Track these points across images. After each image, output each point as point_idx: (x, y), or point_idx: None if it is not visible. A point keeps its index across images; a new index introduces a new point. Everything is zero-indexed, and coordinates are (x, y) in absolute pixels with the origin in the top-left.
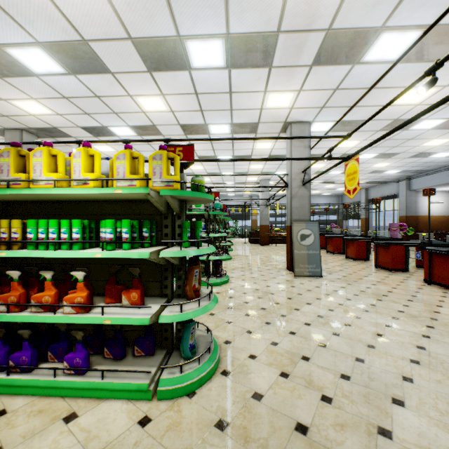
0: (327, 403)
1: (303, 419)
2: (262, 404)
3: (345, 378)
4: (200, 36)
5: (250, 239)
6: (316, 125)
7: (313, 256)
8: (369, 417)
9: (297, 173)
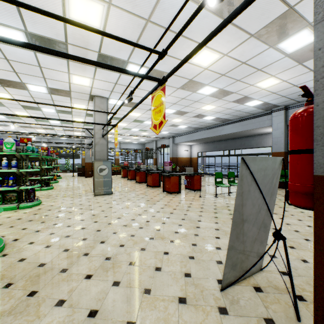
0: (65, 251)
1: (46, 261)
2: (23, 262)
3: (84, 239)
4: (0, 23)
5: (78, 173)
6: (112, 101)
7: (107, 182)
8: (84, 251)
9: (99, 129)
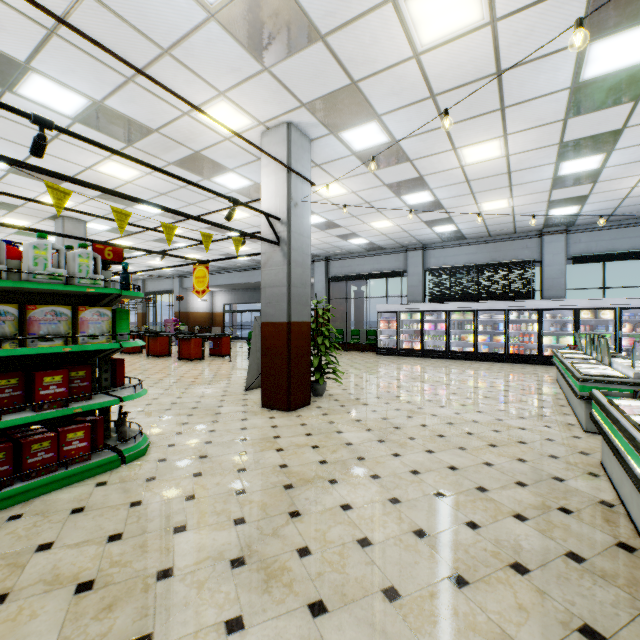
0: None
1: None
2: None
3: None
4: None
5: None
6: (93, 225)
7: None
8: None
9: None
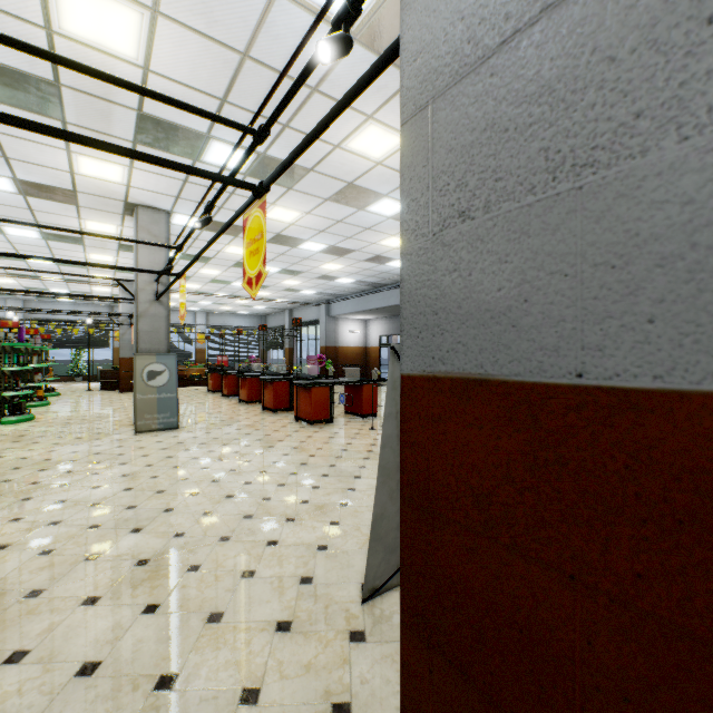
0: (44, 555)
1: None
2: None
3: (94, 527)
4: None
5: (102, 383)
6: (181, 218)
7: (167, 401)
8: (89, 551)
9: (149, 282)
